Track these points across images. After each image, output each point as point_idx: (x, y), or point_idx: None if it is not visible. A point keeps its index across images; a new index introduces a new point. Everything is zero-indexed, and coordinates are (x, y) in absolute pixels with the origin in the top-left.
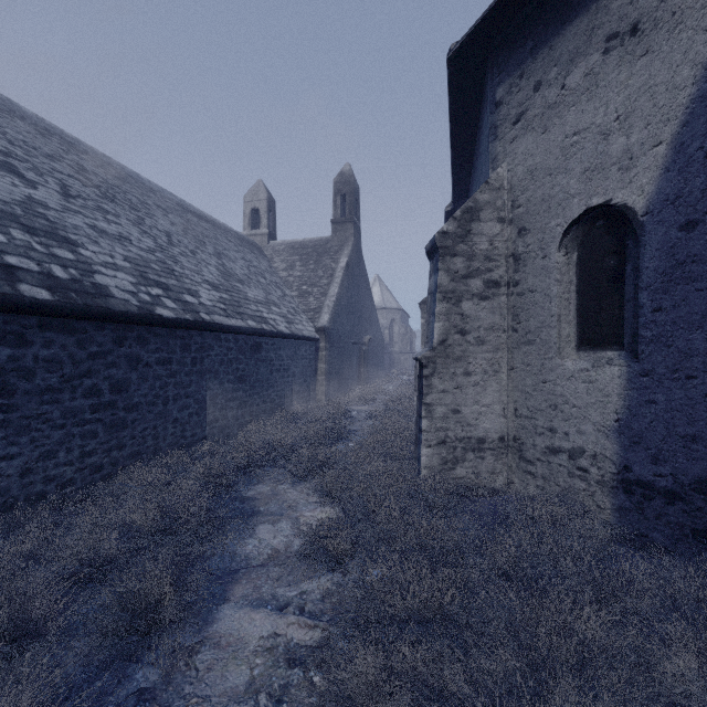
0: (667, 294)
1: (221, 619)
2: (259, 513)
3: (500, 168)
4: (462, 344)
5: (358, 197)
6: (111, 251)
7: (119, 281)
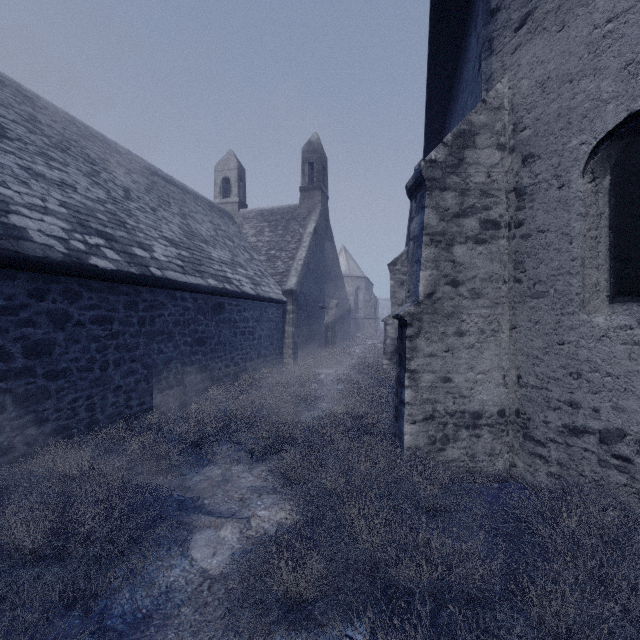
0: None
1: None
2: (201, 509)
3: (500, 84)
4: (453, 297)
5: (325, 165)
6: (43, 194)
7: (46, 225)
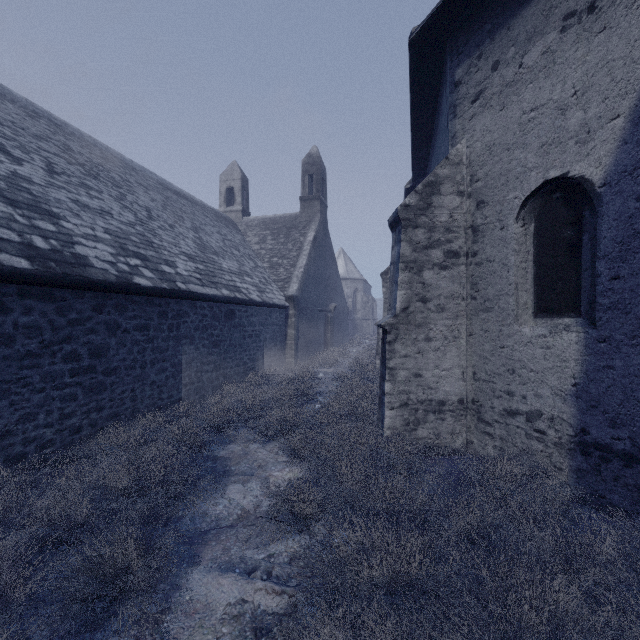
0: (625, 262)
1: (189, 583)
2: (230, 472)
3: (460, 144)
4: (423, 311)
5: (324, 176)
6: (92, 224)
7: (99, 251)
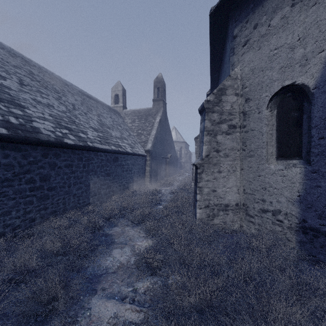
0: None
1: (89, 305)
2: (114, 242)
3: (236, 68)
4: (217, 157)
5: (165, 88)
6: (42, 111)
7: (46, 125)
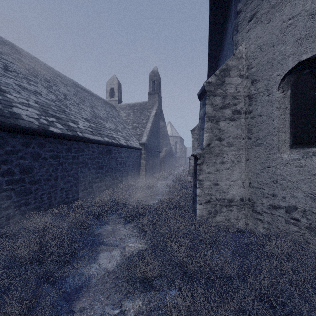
0: None
1: None
2: (102, 243)
3: (241, 46)
4: (219, 146)
5: (160, 82)
6: (27, 97)
7: (29, 112)
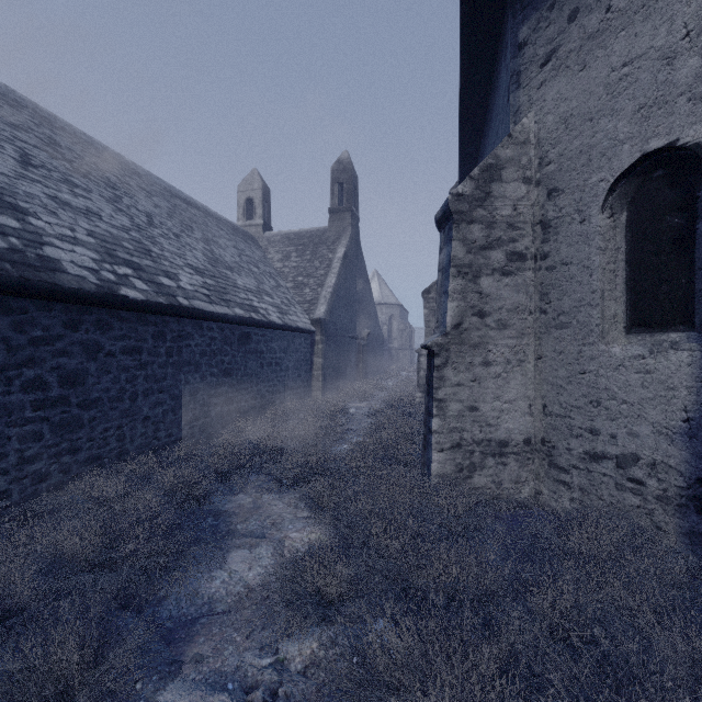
0: None
1: None
2: (235, 532)
3: (526, 118)
4: (480, 328)
5: (356, 185)
6: (72, 224)
7: (77, 256)
